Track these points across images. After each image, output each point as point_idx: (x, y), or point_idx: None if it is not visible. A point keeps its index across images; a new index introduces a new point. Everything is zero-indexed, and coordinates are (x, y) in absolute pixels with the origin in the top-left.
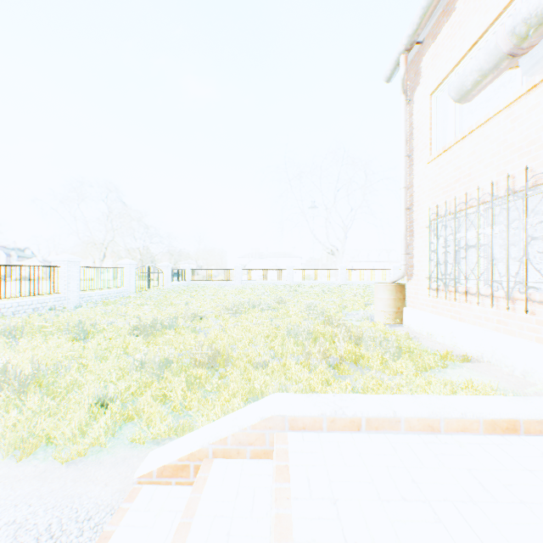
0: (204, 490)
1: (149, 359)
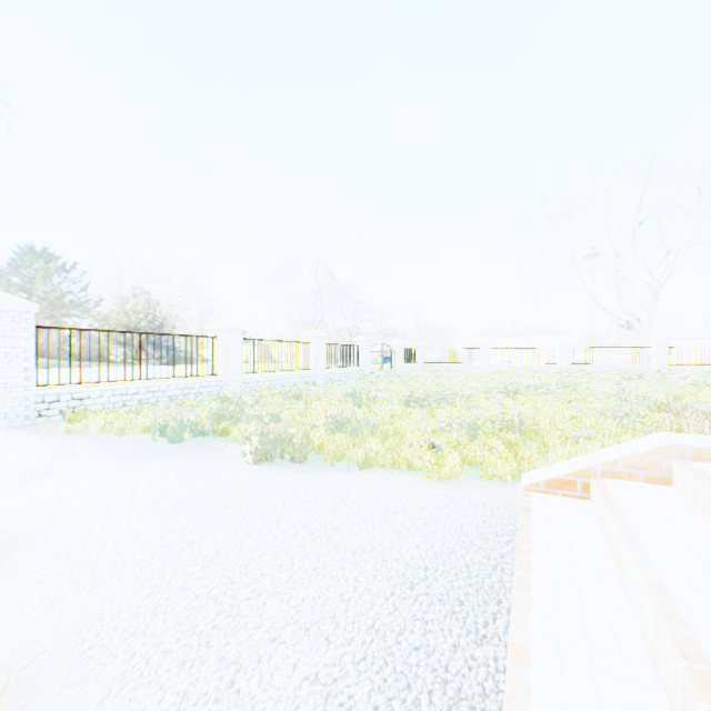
0: (610, 490)
1: (460, 418)
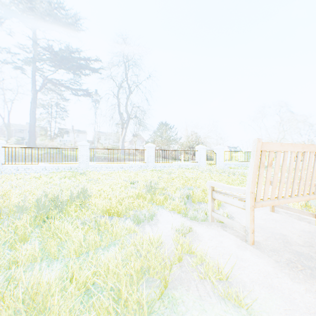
0: None
1: None
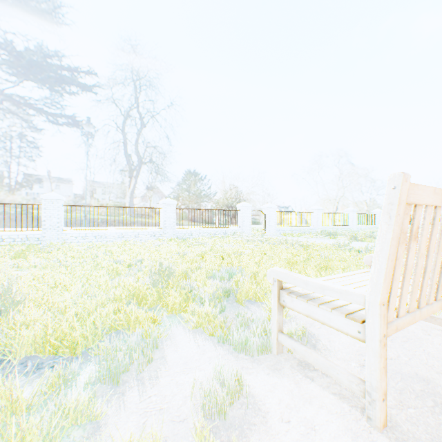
0: None
1: None
